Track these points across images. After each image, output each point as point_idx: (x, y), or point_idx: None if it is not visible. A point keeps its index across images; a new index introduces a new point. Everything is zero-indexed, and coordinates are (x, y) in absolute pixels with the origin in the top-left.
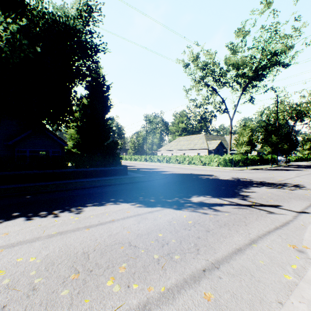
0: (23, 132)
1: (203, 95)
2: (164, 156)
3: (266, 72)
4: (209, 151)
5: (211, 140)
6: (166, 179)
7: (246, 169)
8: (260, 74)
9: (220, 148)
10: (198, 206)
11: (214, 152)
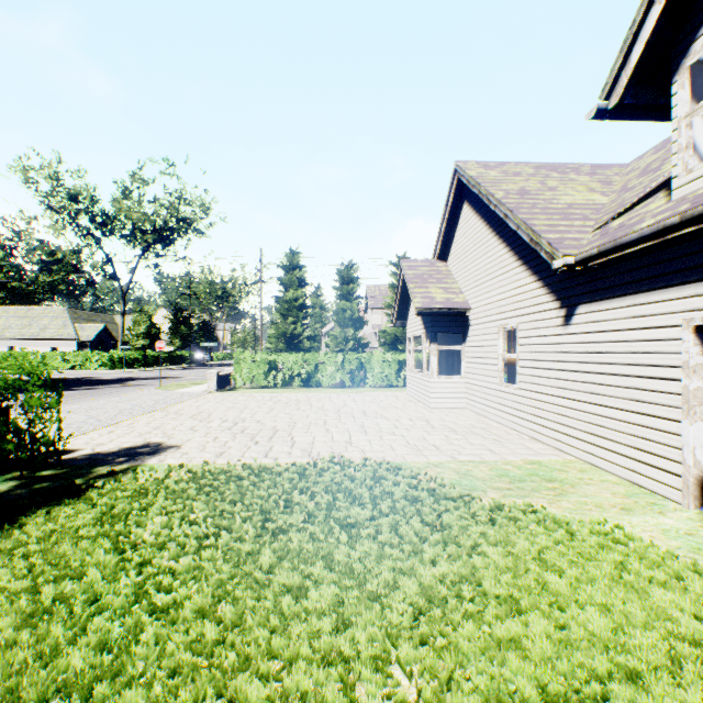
0: None
1: (72, 245)
2: None
3: (176, 238)
4: (81, 344)
5: (84, 321)
6: None
7: (145, 370)
8: (168, 238)
9: (106, 339)
10: (87, 389)
11: (92, 346)
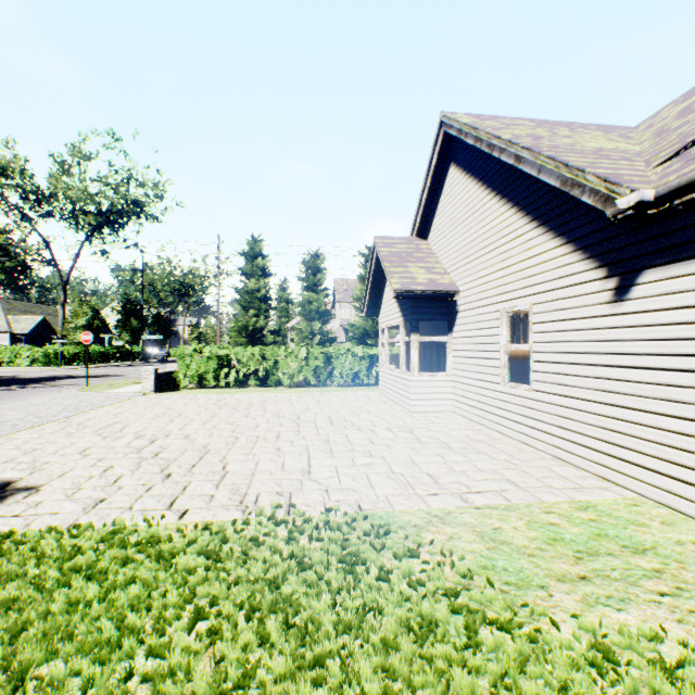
0: None
1: None
2: None
3: (125, 222)
4: (14, 338)
5: (20, 313)
6: None
7: (85, 367)
8: (116, 222)
9: (45, 333)
10: None
11: (27, 341)
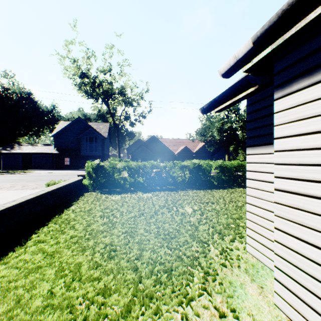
0: (219, 151)
1: None
2: None
3: None
4: None
5: None
6: None
7: None
8: None
9: None
10: None
11: None
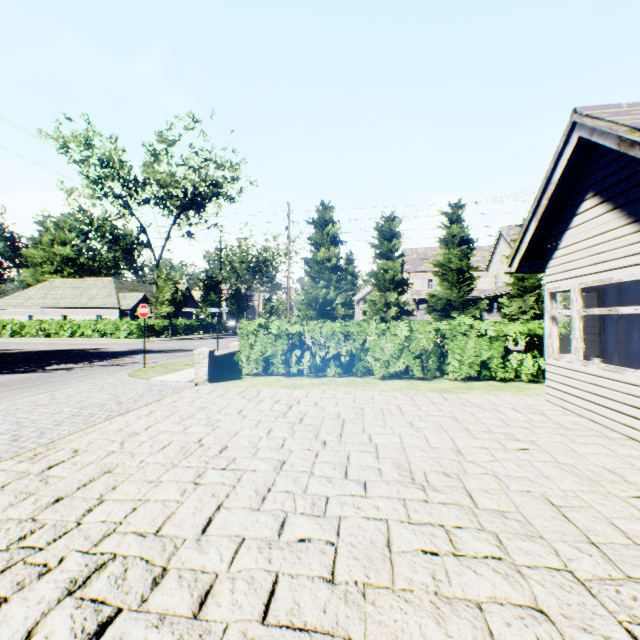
0: None
1: (105, 213)
2: (6, 322)
3: (205, 203)
4: (122, 313)
5: (129, 291)
6: (10, 357)
7: (169, 340)
8: (198, 204)
9: None
10: (53, 370)
11: (132, 315)
